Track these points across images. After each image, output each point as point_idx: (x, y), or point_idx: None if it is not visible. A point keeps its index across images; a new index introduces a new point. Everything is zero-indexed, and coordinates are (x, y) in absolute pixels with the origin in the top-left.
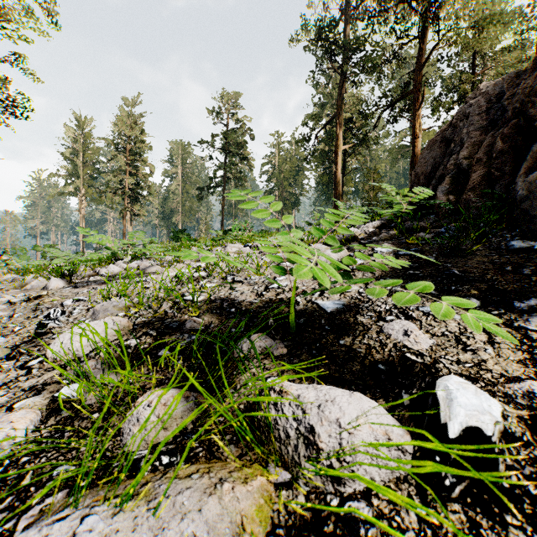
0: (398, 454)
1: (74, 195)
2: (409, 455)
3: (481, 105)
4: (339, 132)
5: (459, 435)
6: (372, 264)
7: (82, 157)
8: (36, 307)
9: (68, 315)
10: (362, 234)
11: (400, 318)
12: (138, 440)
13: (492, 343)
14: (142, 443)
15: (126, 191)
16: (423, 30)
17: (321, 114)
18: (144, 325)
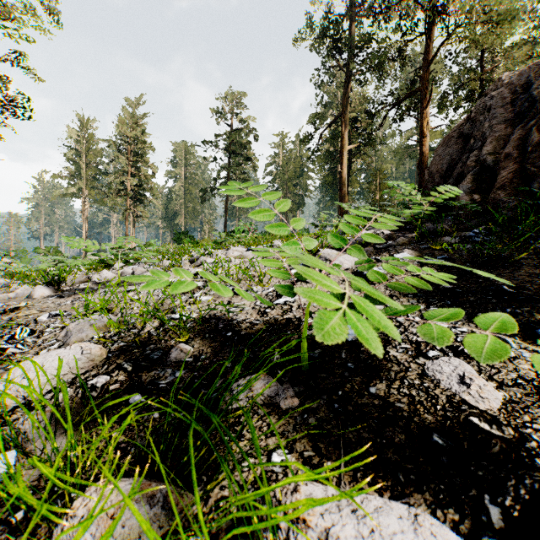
0: None
1: (77, 197)
2: None
3: (504, 96)
4: (344, 131)
5: None
6: (411, 283)
7: (85, 158)
8: (8, 323)
9: (38, 334)
10: None
11: (448, 354)
12: None
13: None
14: None
15: (128, 193)
16: (431, 26)
17: (326, 114)
18: (121, 353)
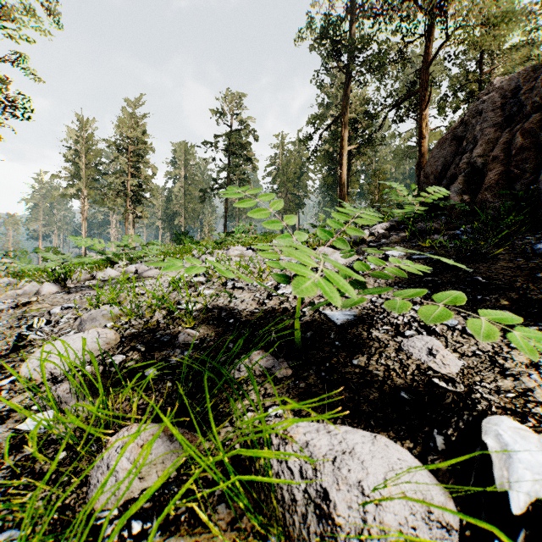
0: (441, 532)
1: (76, 197)
2: (456, 532)
3: (495, 101)
4: (344, 132)
5: (526, 511)
6: (390, 271)
7: (84, 158)
8: (22, 315)
9: (54, 324)
10: (371, 236)
11: (421, 333)
12: (107, 494)
13: (535, 366)
14: (111, 499)
15: (128, 193)
16: (430, 28)
17: (326, 114)
18: (133, 337)
